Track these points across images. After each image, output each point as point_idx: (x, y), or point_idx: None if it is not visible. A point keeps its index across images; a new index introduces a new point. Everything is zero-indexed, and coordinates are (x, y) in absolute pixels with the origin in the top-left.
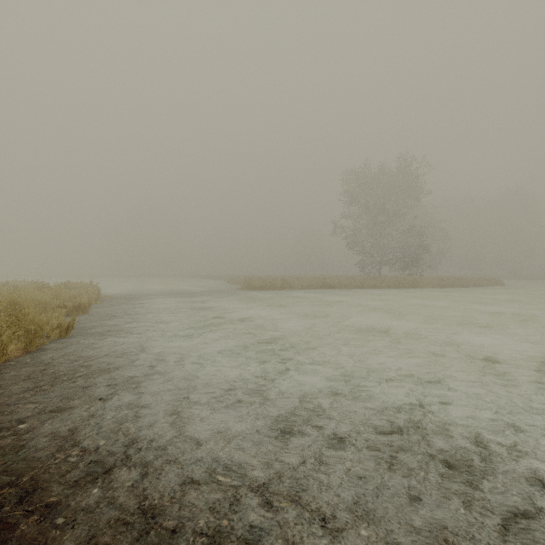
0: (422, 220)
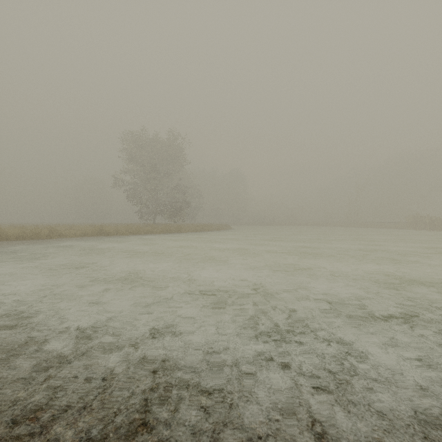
0: (186, 183)
